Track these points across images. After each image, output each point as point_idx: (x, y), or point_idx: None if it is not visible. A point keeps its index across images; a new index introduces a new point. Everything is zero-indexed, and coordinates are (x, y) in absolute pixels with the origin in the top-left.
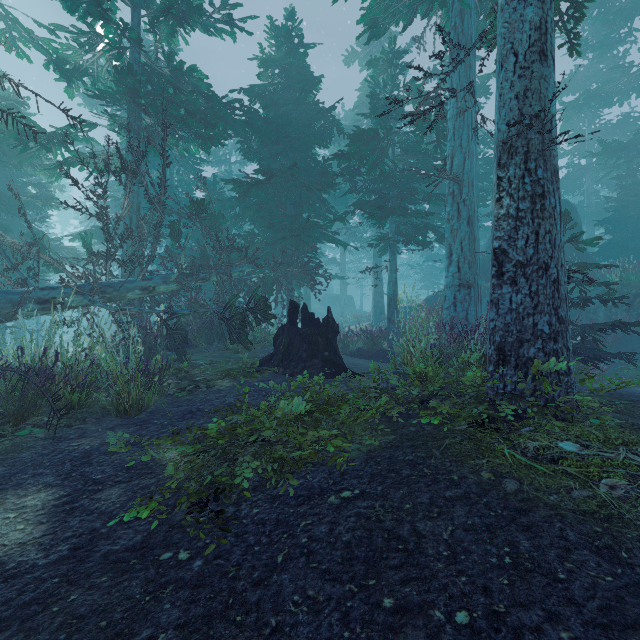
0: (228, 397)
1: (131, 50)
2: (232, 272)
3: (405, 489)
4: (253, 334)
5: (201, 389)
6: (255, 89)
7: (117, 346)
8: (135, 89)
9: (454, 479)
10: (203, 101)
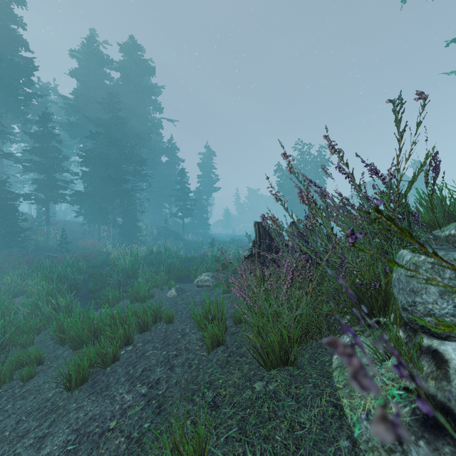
0: None
1: None
2: None
3: None
4: None
5: None
6: None
7: None
8: None
9: None
10: None
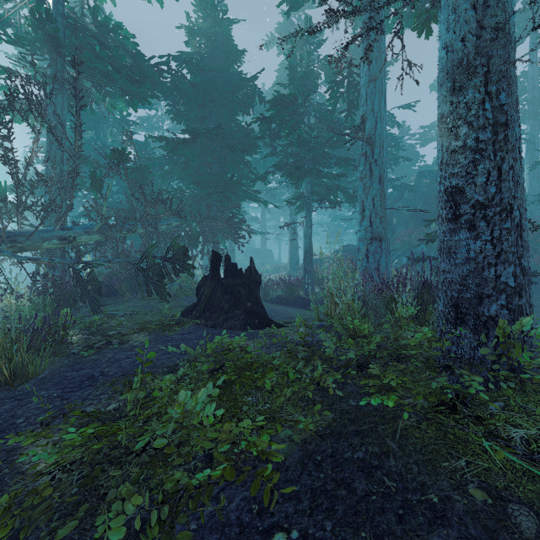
0: (140, 356)
1: (54, 2)
2: (159, 225)
3: (367, 528)
4: (179, 283)
5: (112, 346)
6: (183, 57)
7: (30, 297)
8: (55, 37)
9: (434, 503)
10: (131, 61)
